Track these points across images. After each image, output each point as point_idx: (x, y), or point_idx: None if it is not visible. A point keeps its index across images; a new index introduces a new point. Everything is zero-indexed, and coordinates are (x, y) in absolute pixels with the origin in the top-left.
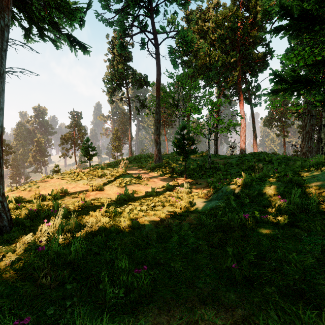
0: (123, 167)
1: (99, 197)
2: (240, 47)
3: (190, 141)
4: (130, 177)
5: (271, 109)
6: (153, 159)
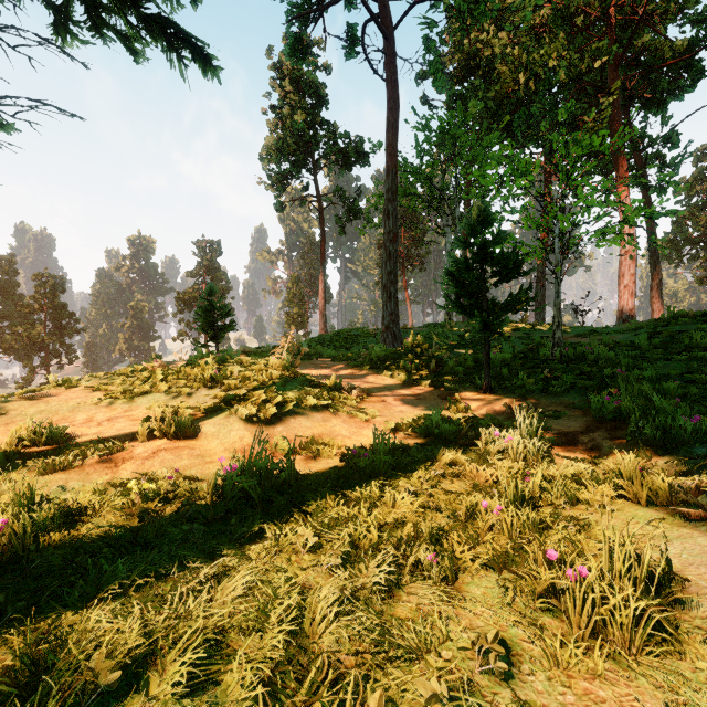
0: (284, 355)
1: (154, 472)
2: (621, 28)
3: (506, 266)
4: (303, 388)
5: (682, 216)
6: (377, 340)
